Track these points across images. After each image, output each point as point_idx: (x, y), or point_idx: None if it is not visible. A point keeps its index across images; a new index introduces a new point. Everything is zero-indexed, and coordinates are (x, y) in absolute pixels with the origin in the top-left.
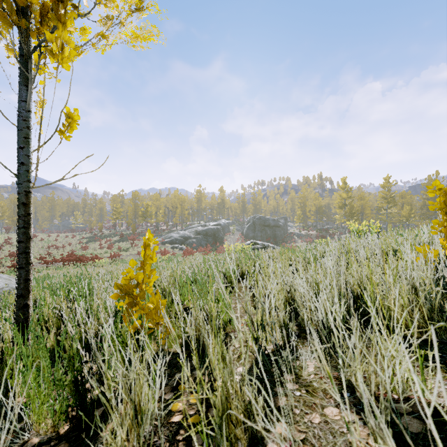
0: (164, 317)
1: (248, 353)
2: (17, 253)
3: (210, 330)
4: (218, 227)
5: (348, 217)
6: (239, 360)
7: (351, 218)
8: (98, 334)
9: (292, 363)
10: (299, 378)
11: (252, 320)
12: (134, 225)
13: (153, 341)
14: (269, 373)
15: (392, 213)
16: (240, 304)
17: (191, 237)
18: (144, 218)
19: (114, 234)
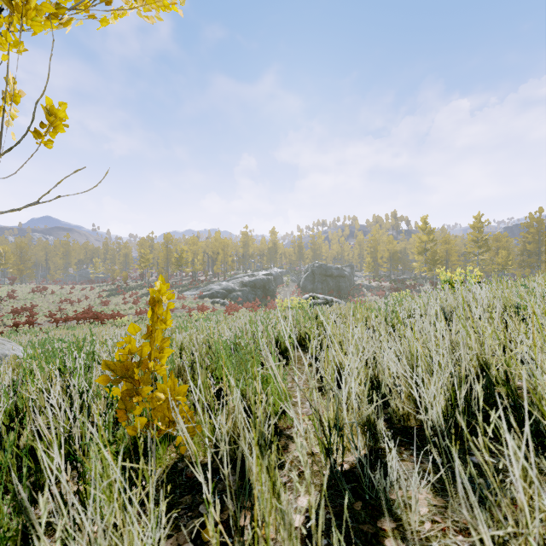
0: (176, 421)
1: (322, 505)
2: (22, 309)
3: (253, 444)
4: (269, 277)
5: (429, 265)
6: (301, 481)
7: (434, 266)
8: (87, 434)
9: (389, 494)
10: (405, 528)
11: (321, 420)
12: (166, 274)
13: (171, 441)
14: (352, 513)
15: (485, 260)
16: (299, 383)
17: (236, 290)
18: (178, 267)
19: (141, 286)
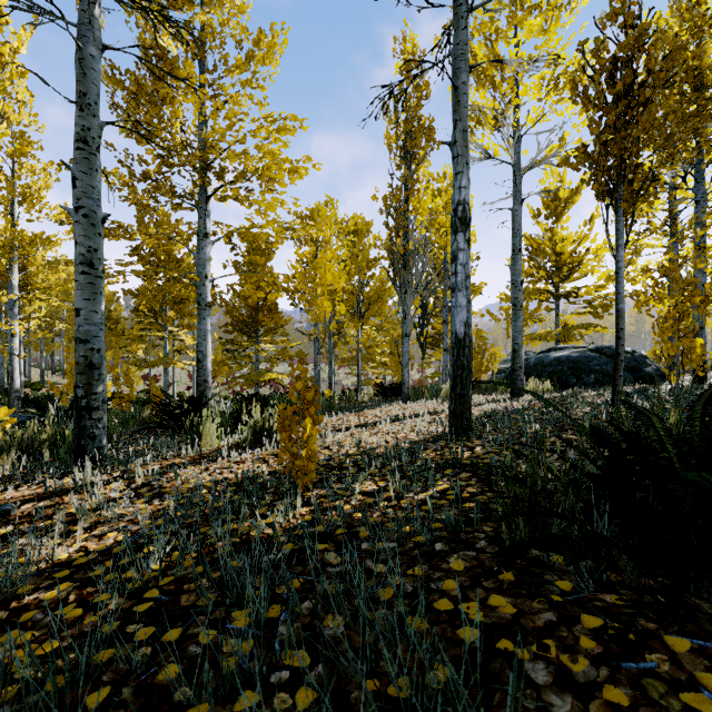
0: None
1: None
2: None
3: None
4: None
5: None
6: None
7: None
8: None
9: None
10: None
11: None
12: None
13: None
14: None
15: None
16: None
17: None
18: None
19: None
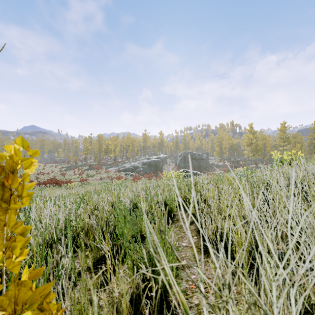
0: None
1: None
2: None
3: None
4: (158, 159)
5: (254, 152)
6: None
7: (256, 153)
8: None
9: None
10: None
11: None
12: (99, 158)
13: None
14: None
15: (287, 149)
16: (184, 242)
17: (139, 167)
18: (106, 153)
19: (84, 164)
